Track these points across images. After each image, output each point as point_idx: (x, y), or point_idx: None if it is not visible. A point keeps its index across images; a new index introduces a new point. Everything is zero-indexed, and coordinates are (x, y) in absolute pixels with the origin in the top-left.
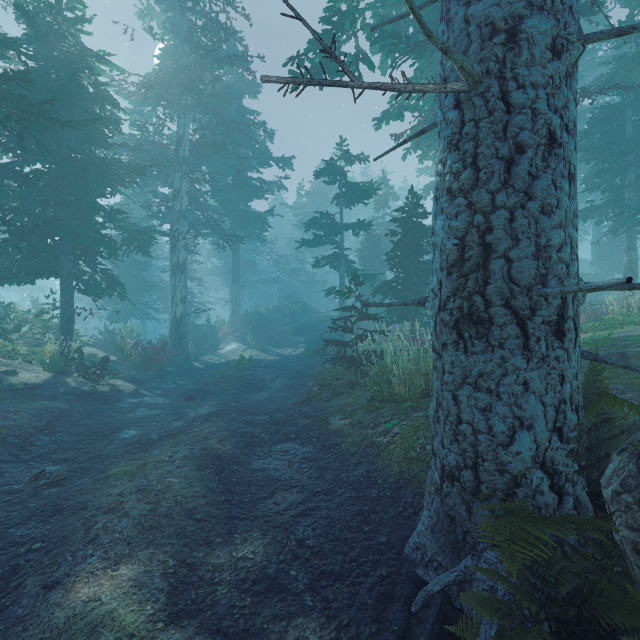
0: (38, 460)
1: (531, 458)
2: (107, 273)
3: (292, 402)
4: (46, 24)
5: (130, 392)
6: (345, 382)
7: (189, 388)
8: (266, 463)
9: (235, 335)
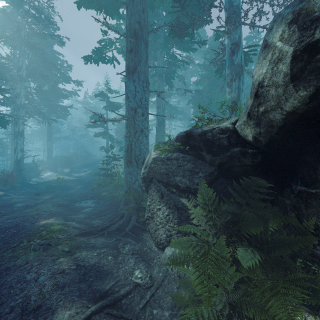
0: None
1: (138, 185)
2: None
3: (87, 191)
4: None
5: (2, 194)
6: (107, 183)
7: (33, 192)
8: (81, 204)
9: (49, 168)
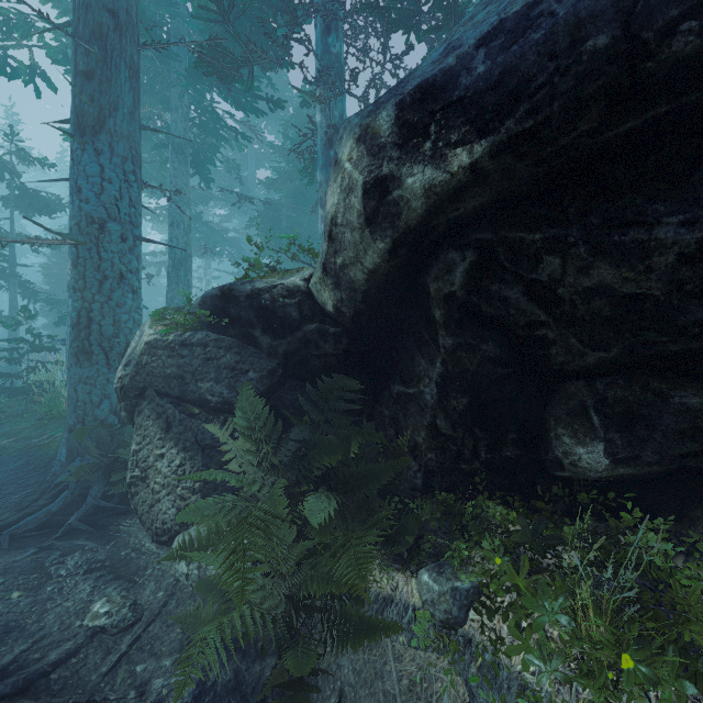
0: None
1: (110, 411)
2: None
3: None
4: None
5: None
6: (12, 414)
7: None
8: None
9: None
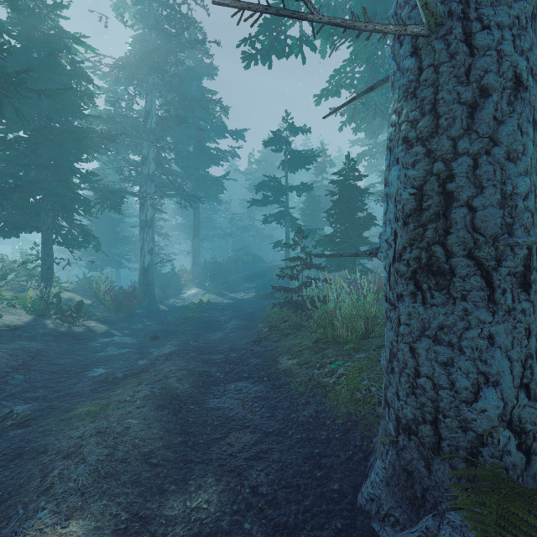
0: (10, 399)
1: (498, 416)
2: (83, 228)
3: (244, 342)
4: (27, 8)
5: (102, 332)
6: (291, 324)
7: (154, 328)
8: (221, 402)
9: (195, 281)
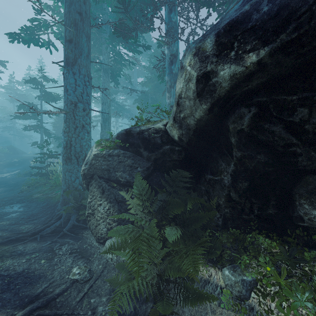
0: None
1: (79, 183)
2: None
3: (12, 194)
4: None
5: None
6: (41, 183)
7: None
8: (3, 210)
9: None
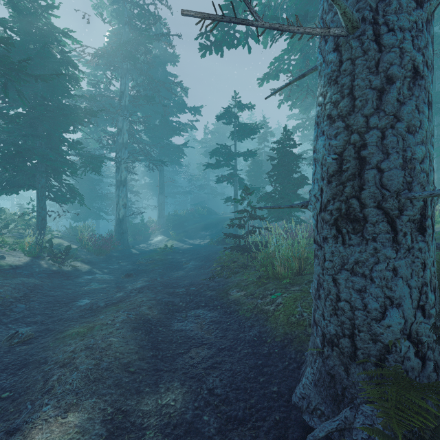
0: (15, 323)
1: (400, 330)
2: (70, 186)
3: (201, 278)
4: (26, 8)
5: (86, 271)
6: (239, 264)
7: (128, 268)
8: (183, 325)
9: (161, 230)
